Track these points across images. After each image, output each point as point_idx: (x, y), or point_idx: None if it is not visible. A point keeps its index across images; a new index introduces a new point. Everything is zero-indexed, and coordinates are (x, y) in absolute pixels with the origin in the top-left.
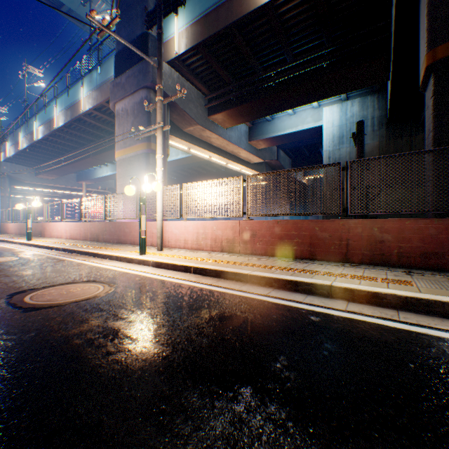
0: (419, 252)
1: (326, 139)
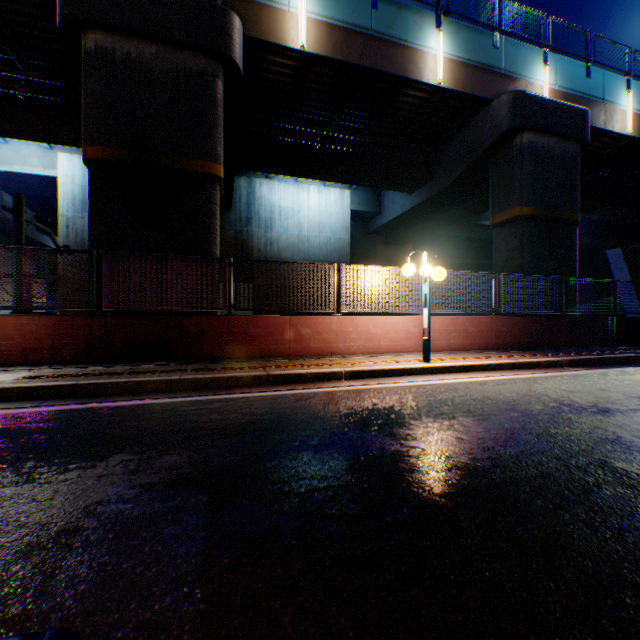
0: (24, 349)
1: (65, 200)
